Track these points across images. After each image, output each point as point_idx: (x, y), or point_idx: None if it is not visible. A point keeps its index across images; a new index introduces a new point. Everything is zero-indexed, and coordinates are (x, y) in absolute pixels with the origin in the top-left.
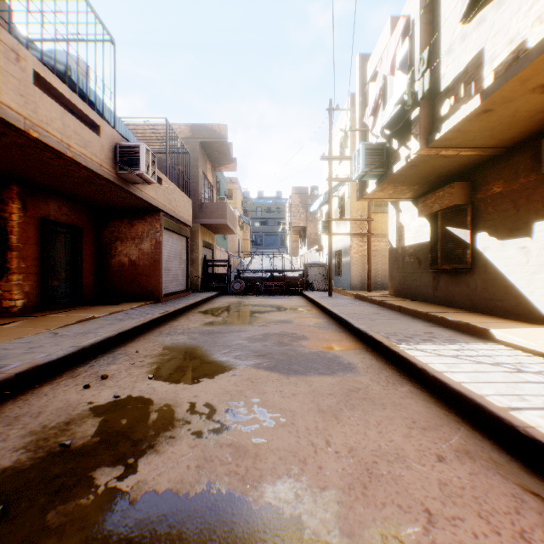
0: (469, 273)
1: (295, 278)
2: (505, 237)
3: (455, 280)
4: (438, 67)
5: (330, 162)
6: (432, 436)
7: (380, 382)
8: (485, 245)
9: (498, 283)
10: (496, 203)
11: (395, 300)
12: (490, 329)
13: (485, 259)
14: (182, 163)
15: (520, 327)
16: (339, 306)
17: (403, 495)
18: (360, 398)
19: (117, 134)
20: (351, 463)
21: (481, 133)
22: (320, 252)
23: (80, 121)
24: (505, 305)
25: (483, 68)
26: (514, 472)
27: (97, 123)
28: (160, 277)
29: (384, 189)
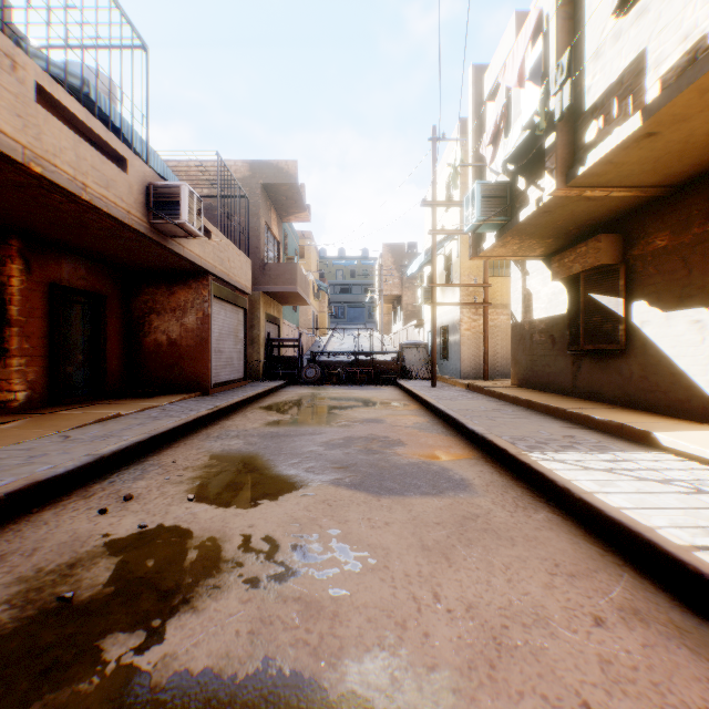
0: (622, 356)
1: (387, 362)
2: (671, 307)
3: (602, 365)
4: (581, 78)
5: (433, 209)
6: (583, 586)
7: (506, 506)
8: (644, 318)
9: (662, 369)
10: (660, 262)
11: (521, 392)
12: (654, 432)
13: (644, 337)
14: (238, 211)
15: (694, 430)
16: (446, 400)
17: (548, 679)
18: (480, 529)
19: (151, 171)
20: (470, 628)
21: (640, 167)
22: (419, 329)
23: (103, 154)
24: (671, 399)
25: (645, 76)
26: (707, 643)
27: (123, 156)
28: (208, 361)
29: (506, 243)
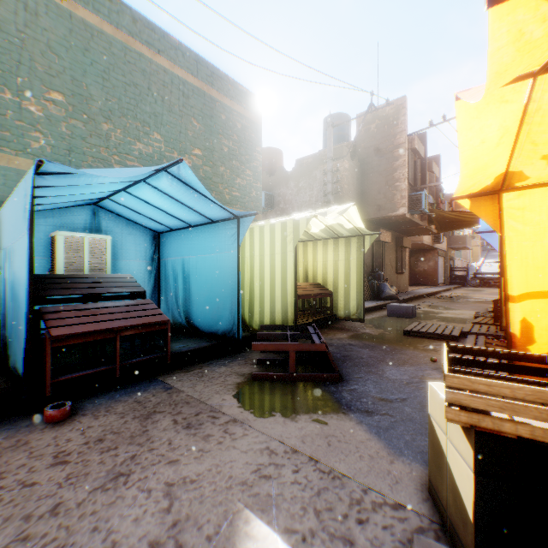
0: None
1: None
2: None
3: None
4: None
5: None
6: None
7: None
8: None
9: None
10: None
11: None
12: None
13: None
14: None
15: None
16: None
17: None
18: None
19: None
20: None
21: None
22: None
23: None
24: None
25: None
26: None
27: None
28: (437, 276)
29: None
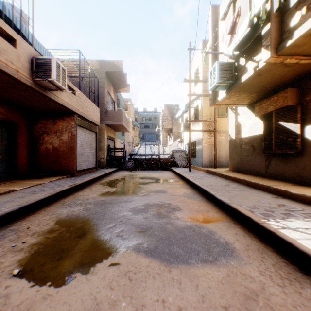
0: (298, 156)
1: (166, 159)
2: None
3: (285, 161)
4: None
5: (189, 83)
6: None
7: (273, 278)
8: None
9: None
10: None
11: (237, 174)
12: None
13: None
14: (94, 85)
15: None
16: (198, 179)
17: None
18: None
19: (35, 51)
20: None
21: None
22: (181, 143)
23: None
24: None
25: None
26: None
27: (13, 37)
28: (74, 159)
29: (231, 96)
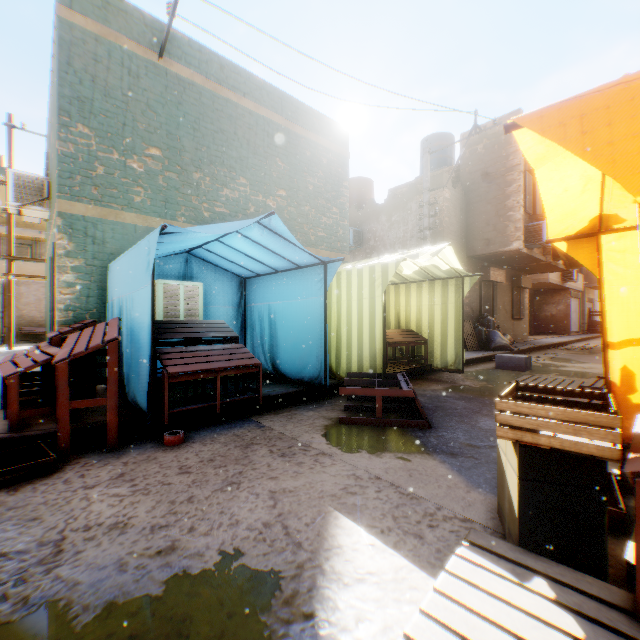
0: None
1: None
2: None
3: None
4: None
5: None
6: None
7: None
8: None
9: None
10: None
11: None
12: None
13: None
14: None
15: None
16: None
17: None
18: None
19: None
20: None
21: None
22: None
23: None
24: None
25: None
26: None
27: None
28: (568, 323)
29: None
